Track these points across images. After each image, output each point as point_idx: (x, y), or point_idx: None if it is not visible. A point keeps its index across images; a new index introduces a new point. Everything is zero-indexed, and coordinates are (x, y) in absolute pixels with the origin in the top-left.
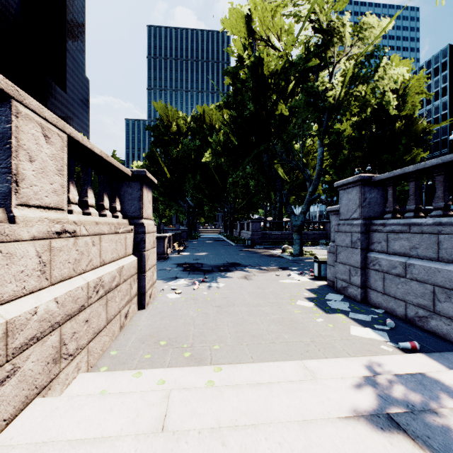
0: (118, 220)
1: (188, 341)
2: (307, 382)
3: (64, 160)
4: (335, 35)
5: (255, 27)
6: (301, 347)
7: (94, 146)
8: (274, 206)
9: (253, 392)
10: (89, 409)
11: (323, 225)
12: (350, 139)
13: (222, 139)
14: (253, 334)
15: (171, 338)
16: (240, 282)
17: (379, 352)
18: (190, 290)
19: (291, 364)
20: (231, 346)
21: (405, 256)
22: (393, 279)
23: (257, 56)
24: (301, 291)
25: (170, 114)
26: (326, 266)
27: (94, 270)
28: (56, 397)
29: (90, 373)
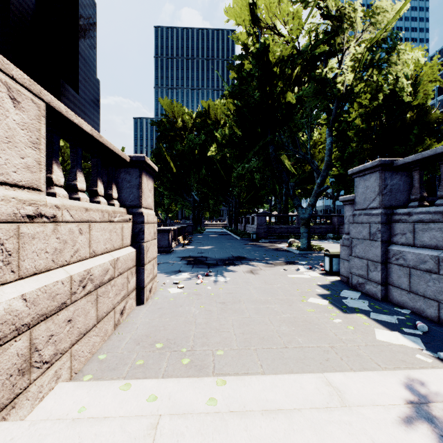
0: (114, 208)
1: (188, 343)
2: (338, 411)
3: (40, 132)
4: (345, 20)
5: (261, 14)
6: (320, 354)
7: (82, 123)
8: (279, 200)
9: (268, 424)
10: (52, 442)
11: (330, 219)
12: (358, 130)
13: (227, 134)
14: (261, 336)
15: (169, 339)
16: (246, 277)
17: (415, 364)
18: (192, 284)
19: (310, 377)
20: (236, 351)
21: (438, 249)
22: (422, 276)
23: (264, 42)
24: (313, 288)
25: (176, 110)
26: (338, 260)
27: (81, 262)
28: (15, 421)
29: (71, 382)
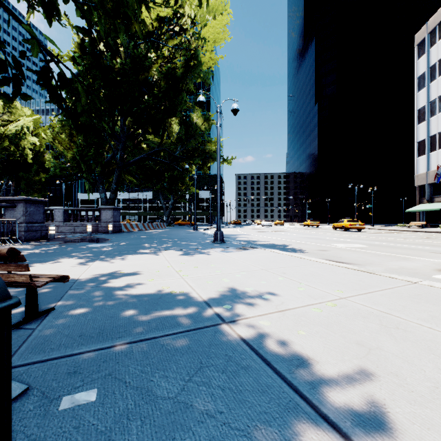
0: None
1: None
2: None
3: None
4: None
5: None
6: None
7: None
8: None
9: None
10: None
11: None
12: None
13: None
14: None
15: None
16: None
17: None
18: None
19: None
20: None
21: None
22: None
23: None
24: None
25: None
26: None
27: None
28: None
29: None
